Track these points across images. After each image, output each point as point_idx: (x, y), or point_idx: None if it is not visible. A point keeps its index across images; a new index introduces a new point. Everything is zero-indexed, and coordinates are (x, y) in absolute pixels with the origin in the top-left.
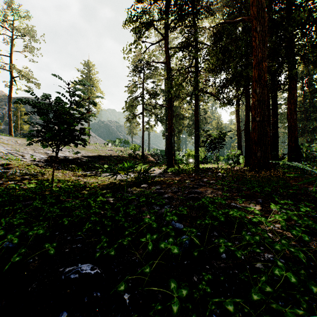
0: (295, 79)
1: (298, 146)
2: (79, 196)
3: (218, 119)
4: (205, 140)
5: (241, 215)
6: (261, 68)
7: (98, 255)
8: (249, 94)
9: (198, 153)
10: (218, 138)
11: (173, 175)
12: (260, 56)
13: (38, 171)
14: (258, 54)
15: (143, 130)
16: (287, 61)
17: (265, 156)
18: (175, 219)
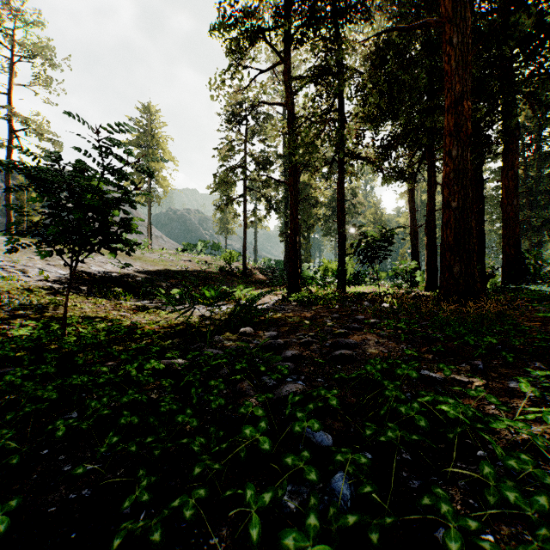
0: (515, 136)
1: (521, 255)
2: (114, 354)
3: (377, 207)
4: (357, 243)
5: (466, 415)
6: (461, 111)
7: (117, 547)
8: (434, 162)
9: (345, 266)
10: (380, 240)
11: (300, 307)
12: (458, 90)
13: (48, 301)
14: (454, 86)
15: (246, 225)
16: (502, 101)
17: (467, 273)
18: (314, 429)
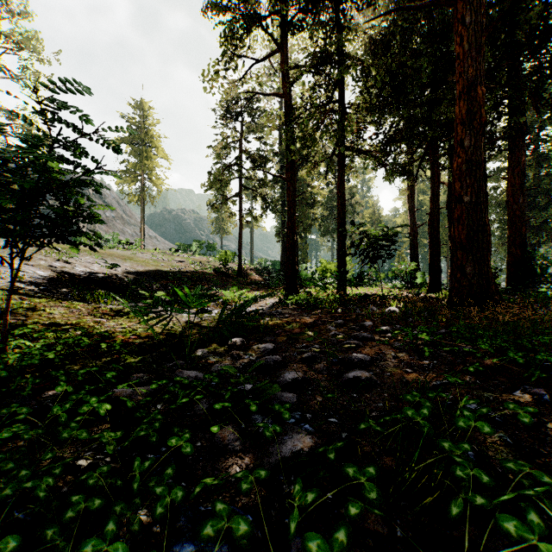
0: (521, 131)
1: (527, 255)
2: (61, 379)
3: (374, 207)
4: (359, 242)
5: None
6: (474, 97)
7: None
8: (437, 158)
9: (345, 266)
10: (382, 239)
11: (299, 311)
12: (470, 75)
13: (13, 305)
14: (466, 71)
15: (242, 224)
16: (510, 93)
17: (481, 273)
18: None
